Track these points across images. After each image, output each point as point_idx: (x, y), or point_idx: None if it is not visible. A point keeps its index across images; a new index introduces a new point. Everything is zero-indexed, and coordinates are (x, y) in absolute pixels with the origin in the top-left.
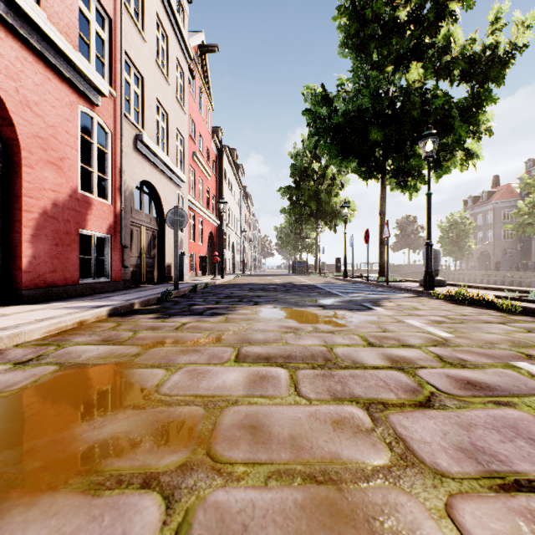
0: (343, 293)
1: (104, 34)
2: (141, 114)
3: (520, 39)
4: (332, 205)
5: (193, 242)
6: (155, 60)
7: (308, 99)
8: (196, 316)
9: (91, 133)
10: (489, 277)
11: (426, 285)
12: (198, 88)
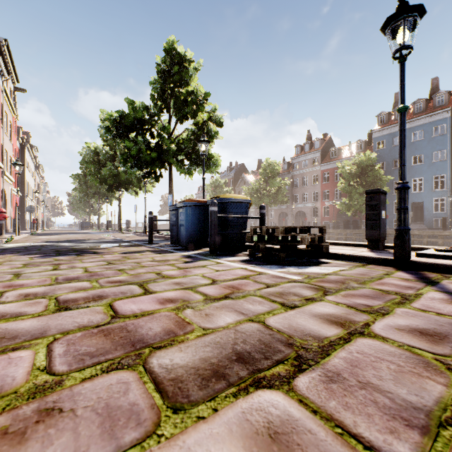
0: (95, 233)
1: None
2: (1, 160)
3: None
4: None
5: None
6: (5, 132)
7: (88, 151)
8: (52, 235)
9: None
10: None
11: (120, 230)
12: None
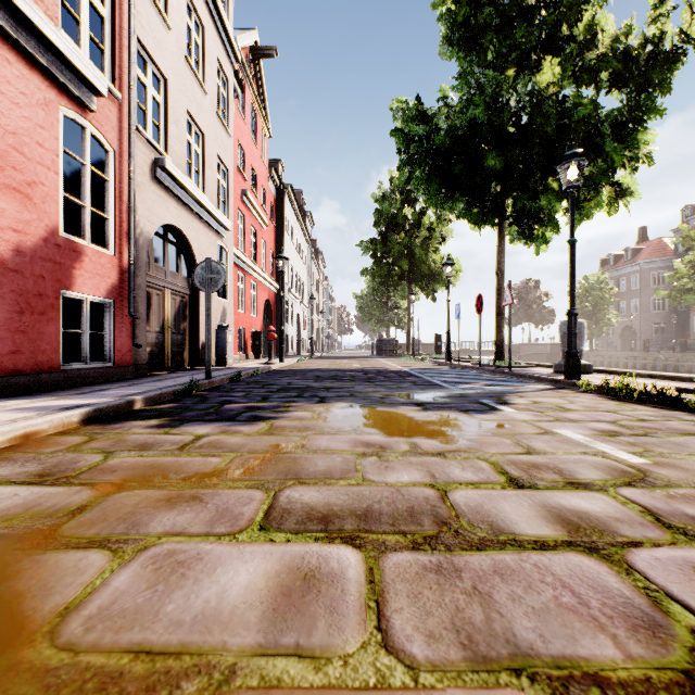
0: (449, 384)
1: (104, 9)
2: (164, 130)
3: (694, 28)
4: (429, 264)
5: (242, 313)
6: (184, 57)
7: (399, 117)
8: (224, 422)
9: (82, 150)
10: (636, 361)
11: (569, 372)
12: (250, 104)
